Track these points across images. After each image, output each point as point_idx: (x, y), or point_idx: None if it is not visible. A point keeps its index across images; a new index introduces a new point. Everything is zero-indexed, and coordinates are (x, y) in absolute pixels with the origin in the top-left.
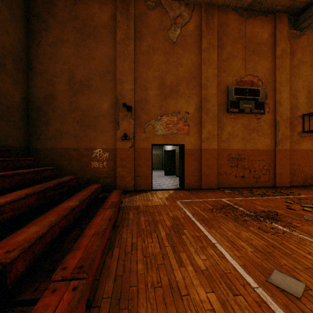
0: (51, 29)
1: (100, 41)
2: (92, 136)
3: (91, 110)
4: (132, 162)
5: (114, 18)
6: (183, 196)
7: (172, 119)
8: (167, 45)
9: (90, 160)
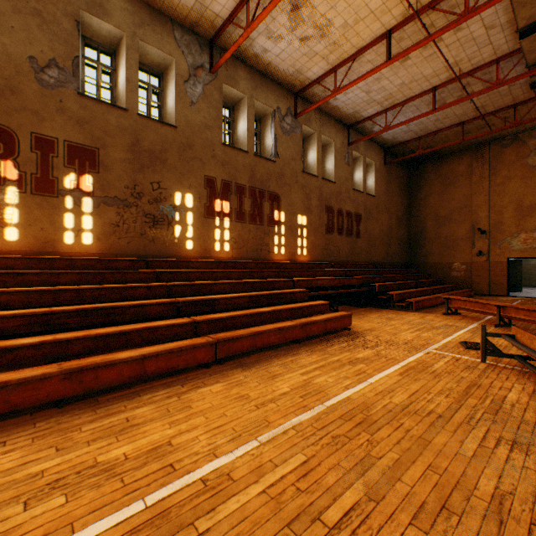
0: (422, 188)
1: (457, 186)
2: (451, 254)
3: (451, 236)
4: (486, 272)
5: (470, 166)
6: (533, 300)
7: (530, 235)
8: (524, 171)
9: (449, 270)
